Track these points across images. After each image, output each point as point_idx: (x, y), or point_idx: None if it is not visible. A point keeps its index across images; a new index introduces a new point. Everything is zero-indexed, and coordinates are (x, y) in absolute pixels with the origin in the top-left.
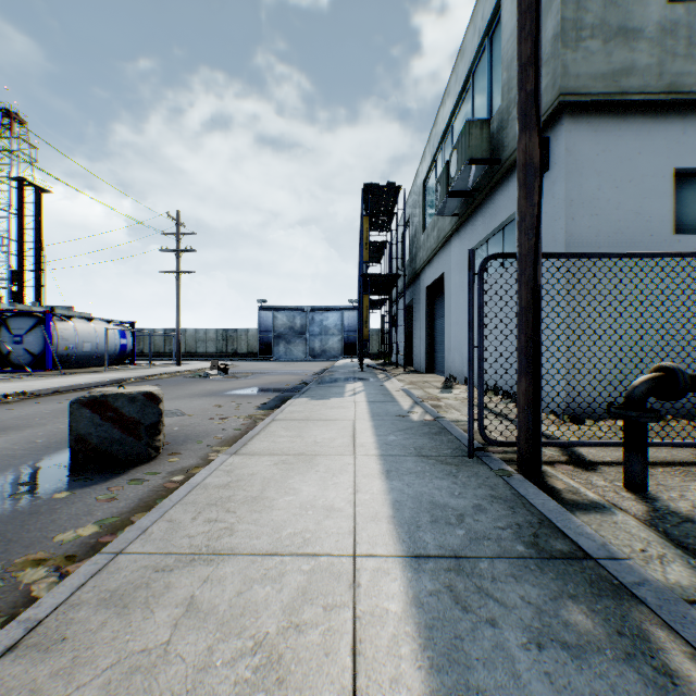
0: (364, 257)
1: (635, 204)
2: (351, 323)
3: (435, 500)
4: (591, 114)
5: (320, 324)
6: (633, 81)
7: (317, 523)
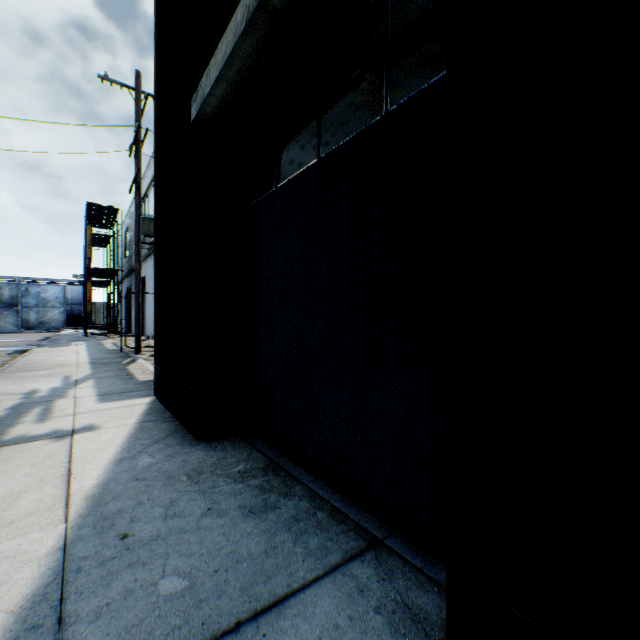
0: (89, 254)
1: None
2: (77, 297)
3: (103, 356)
4: None
5: (38, 296)
6: None
7: (68, 359)
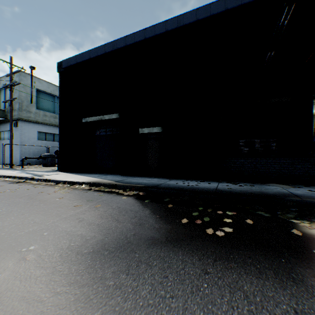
0: None
1: (32, 135)
2: None
3: (0, 169)
4: (25, 121)
5: None
6: (31, 118)
7: None
